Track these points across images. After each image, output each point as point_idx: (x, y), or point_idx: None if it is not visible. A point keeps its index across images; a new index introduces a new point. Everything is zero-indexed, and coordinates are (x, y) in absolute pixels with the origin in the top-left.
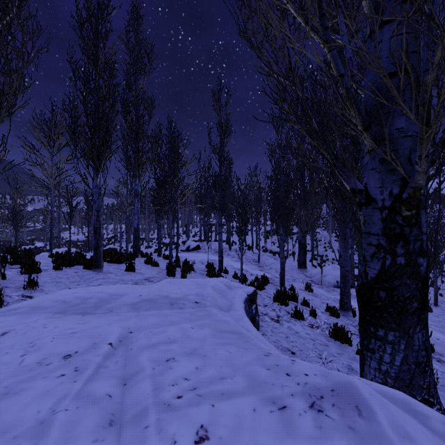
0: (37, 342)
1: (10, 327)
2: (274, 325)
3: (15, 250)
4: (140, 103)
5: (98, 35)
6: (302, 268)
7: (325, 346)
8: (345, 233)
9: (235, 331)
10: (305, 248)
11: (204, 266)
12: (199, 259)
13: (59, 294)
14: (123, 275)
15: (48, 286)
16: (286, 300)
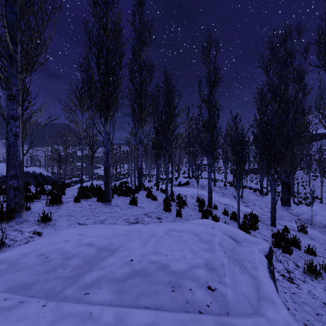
0: None
1: None
2: (290, 287)
3: (55, 183)
4: (142, 69)
5: (107, 6)
6: (286, 205)
7: None
8: None
9: None
10: (289, 187)
11: (194, 200)
12: (189, 193)
13: (53, 240)
14: (127, 209)
15: (61, 220)
16: (289, 247)
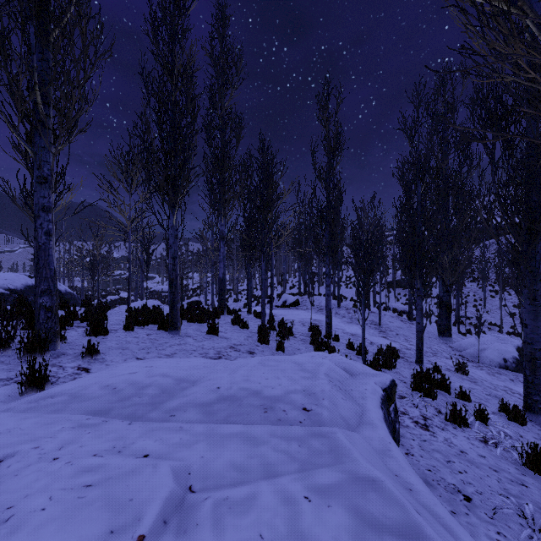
0: (20, 507)
1: (9, 449)
2: (422, 434)
3: (90, 304)
4: (226, 125)
5: (174, 38)
6: (445, 335)
7: (521, 486)
8: (535, 290)
9: (407, 529)
10: (449, 308)
11: (305, 329)
12: (299, 319)
13: (114, 373)
14: (203, 340)
15: (112, 353)
16: (432, 389)
